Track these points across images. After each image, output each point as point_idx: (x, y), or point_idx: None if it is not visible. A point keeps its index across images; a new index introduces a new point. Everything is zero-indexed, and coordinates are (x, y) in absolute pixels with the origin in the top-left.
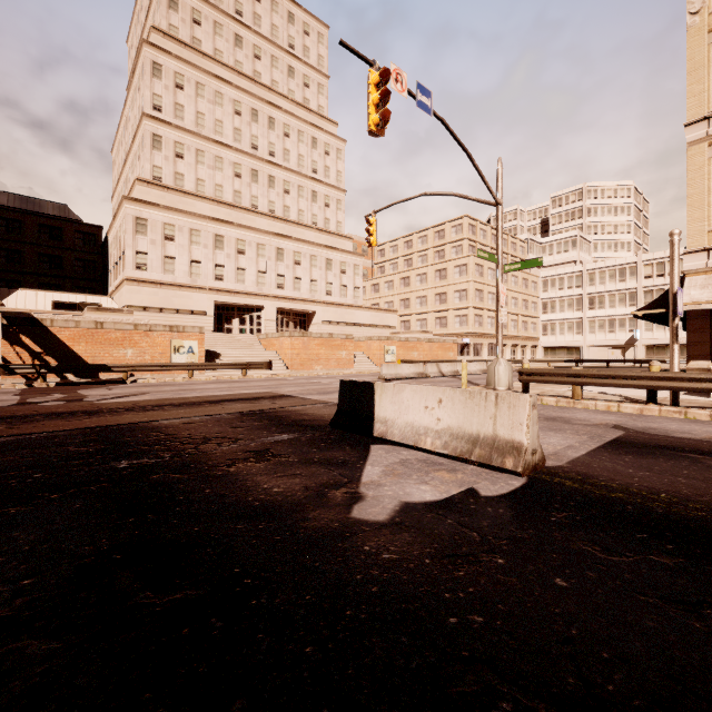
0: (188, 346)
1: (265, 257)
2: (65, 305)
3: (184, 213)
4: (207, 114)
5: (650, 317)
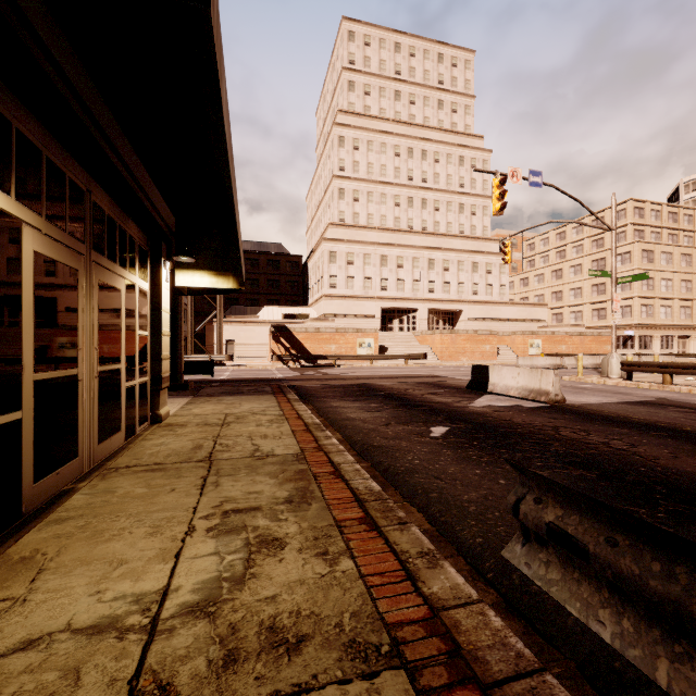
0: (368, 342)
1: (419, 268)
2: (289, 316)
3: (359, 243)
4: (375, 162)
5: None
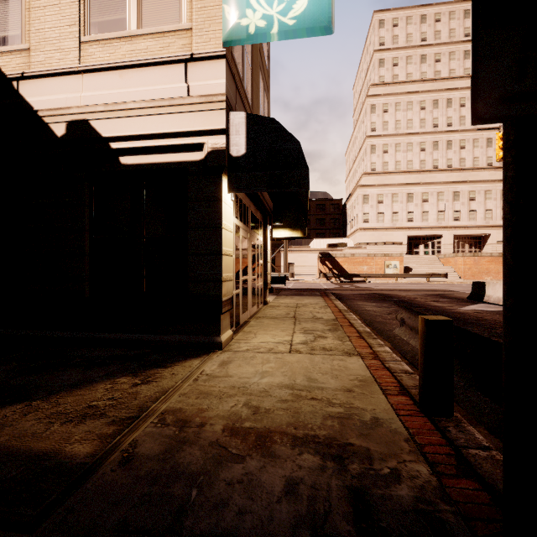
0: (393, 264)
1: (443, 200)
2: (332, 245)
3: (388, 185)
4: (402, 119)
5: None
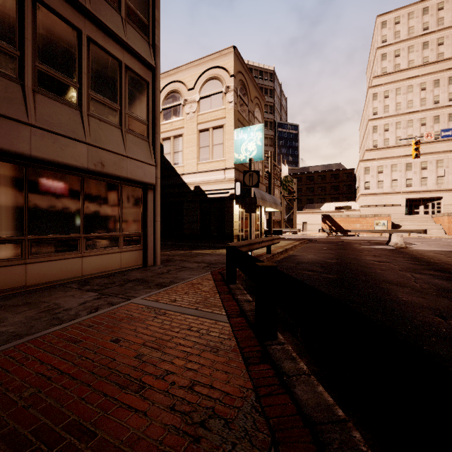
0: (382, 223)
1: (443, 167)
2: (338, 208)
3: (387, 158)
4: (402, 101)
5: None
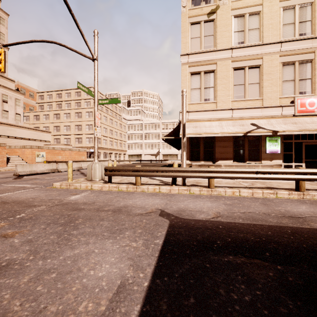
0: None
1: None
2: None
3: None
4: None
5: (167, 141)
